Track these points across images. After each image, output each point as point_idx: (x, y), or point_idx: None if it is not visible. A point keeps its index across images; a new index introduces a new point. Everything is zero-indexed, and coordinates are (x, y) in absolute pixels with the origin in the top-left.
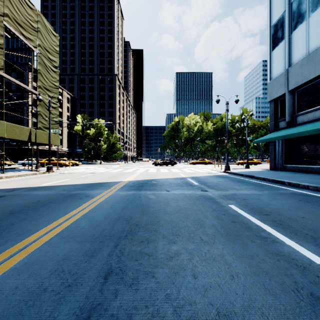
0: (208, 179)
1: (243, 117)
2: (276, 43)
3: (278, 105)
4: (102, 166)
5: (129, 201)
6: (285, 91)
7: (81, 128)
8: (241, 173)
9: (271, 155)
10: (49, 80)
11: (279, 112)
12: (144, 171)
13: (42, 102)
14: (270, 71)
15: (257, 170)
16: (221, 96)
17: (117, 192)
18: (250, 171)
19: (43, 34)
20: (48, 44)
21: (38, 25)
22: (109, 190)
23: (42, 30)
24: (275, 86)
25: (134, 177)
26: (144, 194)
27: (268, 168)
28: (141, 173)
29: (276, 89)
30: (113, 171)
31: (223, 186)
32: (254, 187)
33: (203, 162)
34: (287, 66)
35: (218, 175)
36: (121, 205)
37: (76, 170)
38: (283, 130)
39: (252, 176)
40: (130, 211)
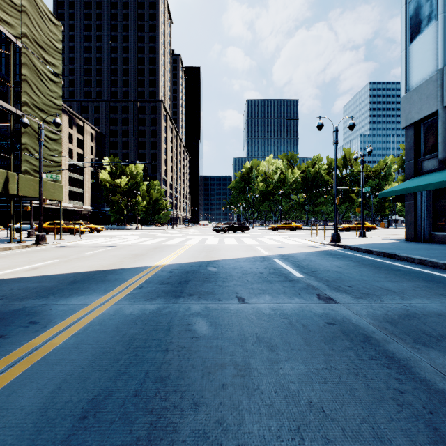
0: (313, 262)
1: (355, 156)
2: (417, 30)
3: (421, 132)
4: (136, 233)
5: (128, 356)
6: (437, 108)
7: (108, 176)
8: (367, 248)
9: (408, 216)
10: (43, 94)
11: (423, 144)
12: (198, 242)
13: (31, 130)
14: (406, 77)
15: (385, 241)
16: (326, 118)
17: (119, 306)
18: (377, 244)
19: (32, 17)
20: (42, 35)
21: (22, 1)
22: (107, 296)
23: (31, 11)
24: (416, 100)
25: (178, 255)
26: (183, 315)
27: (398, 237)
28: (192, 247)
29: (419, 105)
30: (148, 242)
31: (358, 281)
32: (427, 285)
33: (289, 226)
34: (440, 64)
35: (324, 250)
36: (91, 383)
37: (89, 240)
38: (433, 174)
39: (394, 254)
40: (99, 445)
